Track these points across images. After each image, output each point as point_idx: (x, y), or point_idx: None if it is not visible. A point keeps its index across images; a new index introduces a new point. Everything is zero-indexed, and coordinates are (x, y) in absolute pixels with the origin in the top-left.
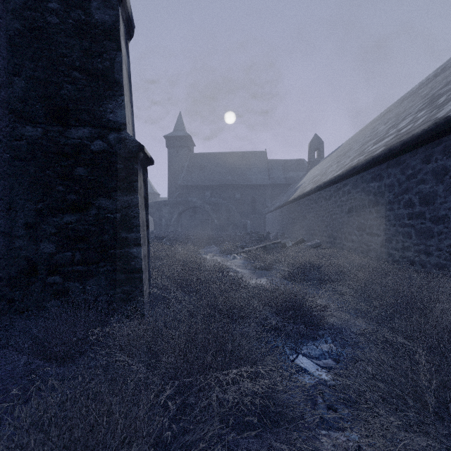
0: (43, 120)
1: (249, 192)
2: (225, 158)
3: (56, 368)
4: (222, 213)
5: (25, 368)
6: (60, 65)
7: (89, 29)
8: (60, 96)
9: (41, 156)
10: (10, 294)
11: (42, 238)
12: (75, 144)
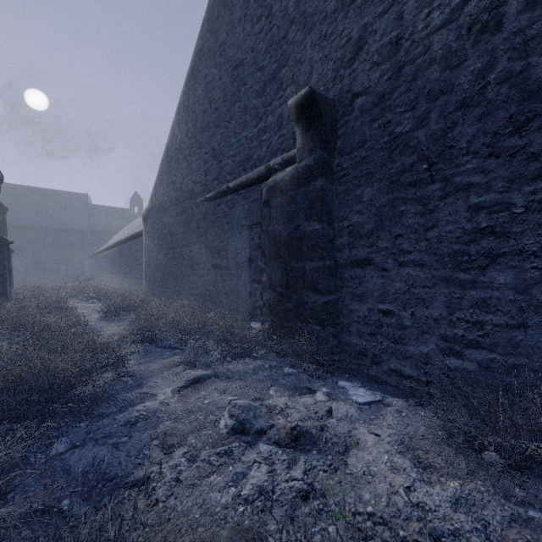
0: None
1: (65, 236)
2: (32, 194)
3: None
4: (28, 257)
5: None
6: None
7: None
8: None
9: None
10: None
11: None
12: None
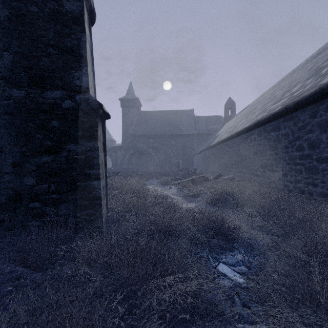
0: (26, 84)
1: (181, 140)
2: (164, 114)
3: (34, 273)
4: (161, 155)
5: (8, 274)
6: (39, 43)
7: (61, 16)
8: (39, 67)
9: (24, 111)
10: (1, 216)
11: (25, 174)
12: (50, 103)
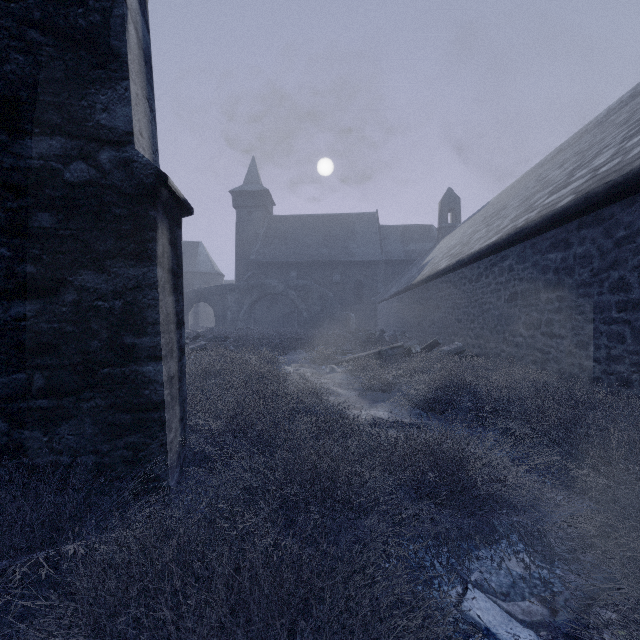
0: None
1: (352, 272)
2: (319, 222)
3: None
4: (314, 302)
5: None
6: (2, 17)
7: None
8: (2, 76)
9: None
10: None
11: None
12: (32, 169)
